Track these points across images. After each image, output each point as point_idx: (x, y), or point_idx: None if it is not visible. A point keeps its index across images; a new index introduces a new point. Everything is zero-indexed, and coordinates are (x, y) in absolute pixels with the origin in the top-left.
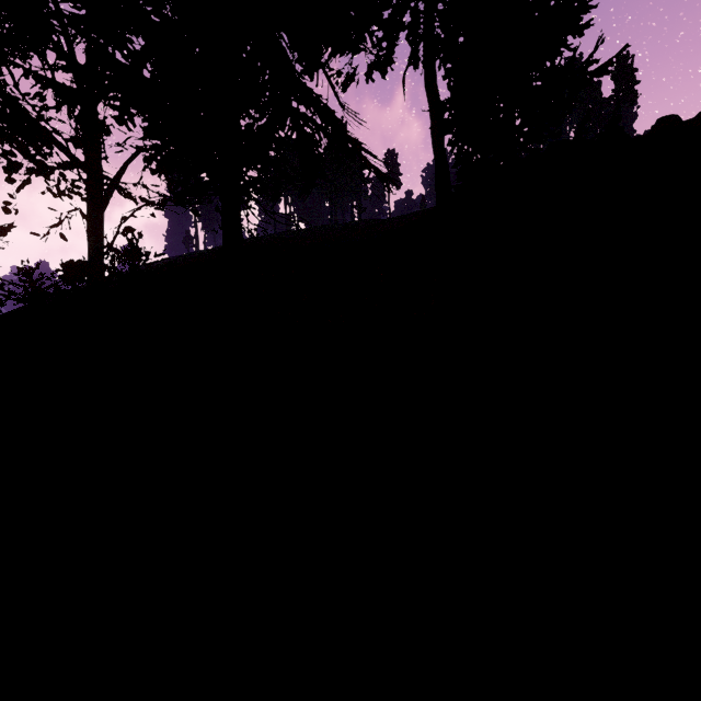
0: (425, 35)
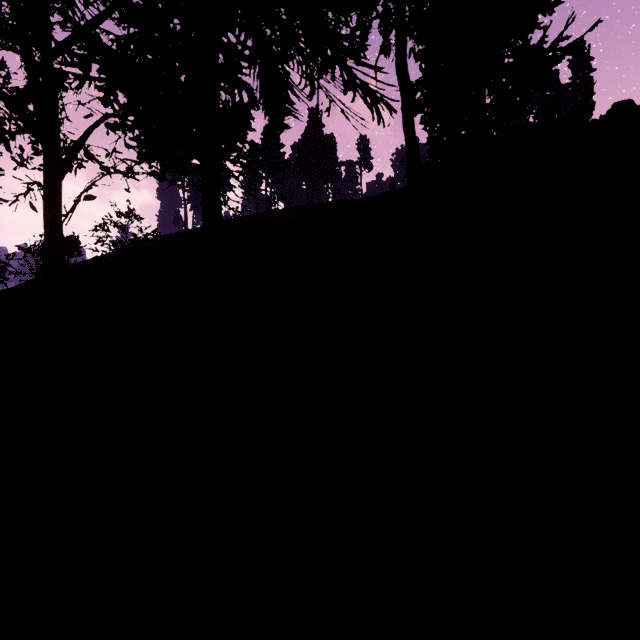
0: (396, 23)
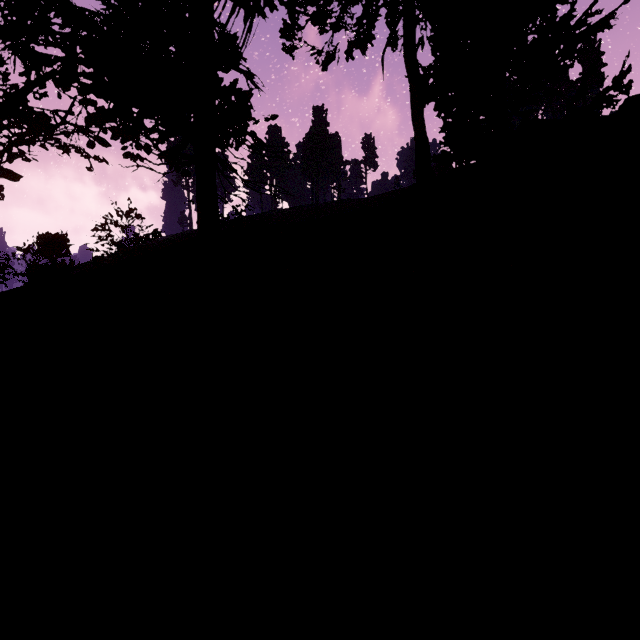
0: (405, 11)
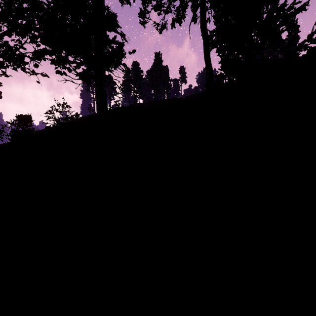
0: (200, 3)
